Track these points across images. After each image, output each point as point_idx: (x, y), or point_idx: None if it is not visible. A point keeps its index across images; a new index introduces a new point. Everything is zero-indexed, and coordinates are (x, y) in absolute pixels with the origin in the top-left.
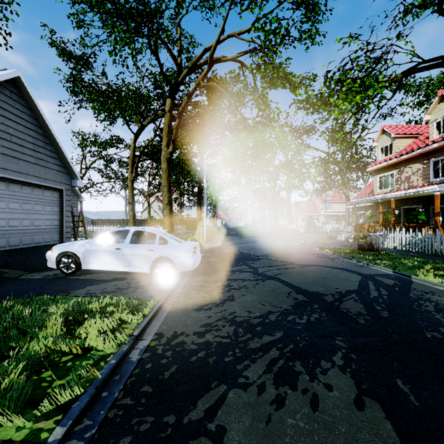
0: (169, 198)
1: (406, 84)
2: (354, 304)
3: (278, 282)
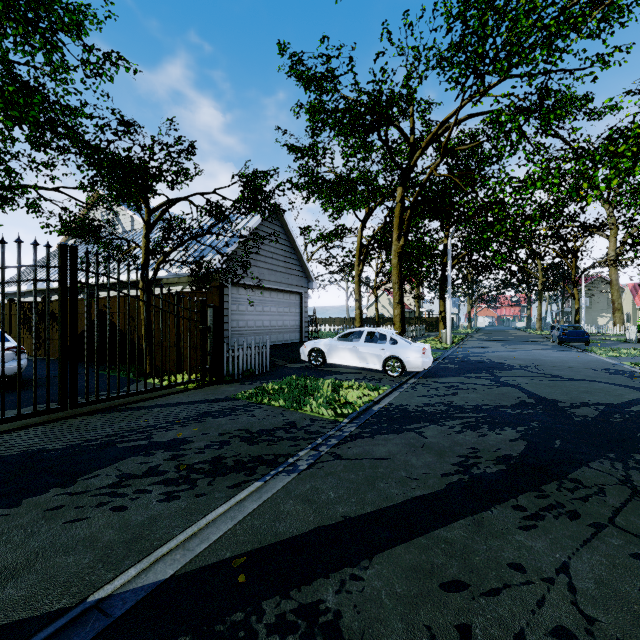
0: (400, 296)
1: None
2: (589, 411)
3: (515, 389)
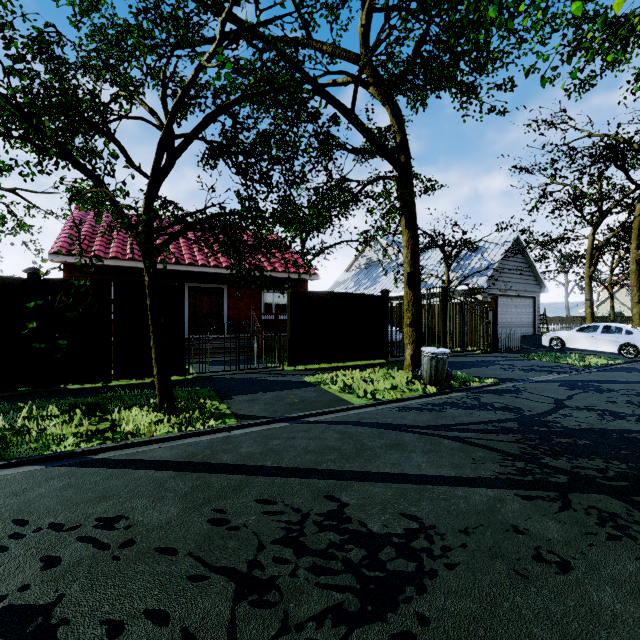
0: (639, 297)
1: None
2: None
3: None
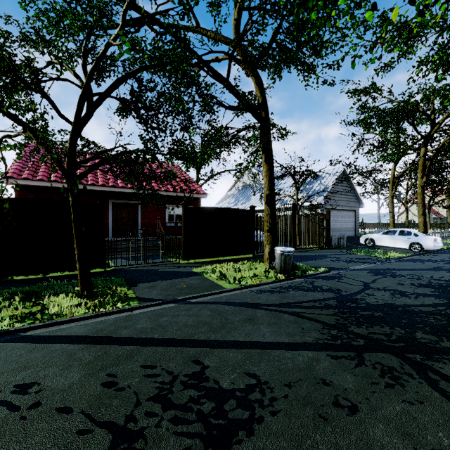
0: (423, 211)
1: None
2: None
3: None
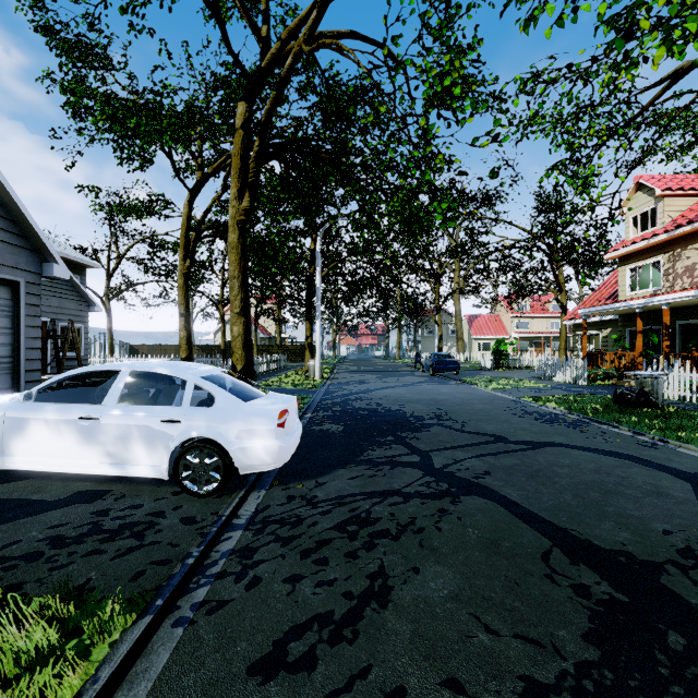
0: (244, 302)
1: (661, 114)
2: None
3: (495, 506)
